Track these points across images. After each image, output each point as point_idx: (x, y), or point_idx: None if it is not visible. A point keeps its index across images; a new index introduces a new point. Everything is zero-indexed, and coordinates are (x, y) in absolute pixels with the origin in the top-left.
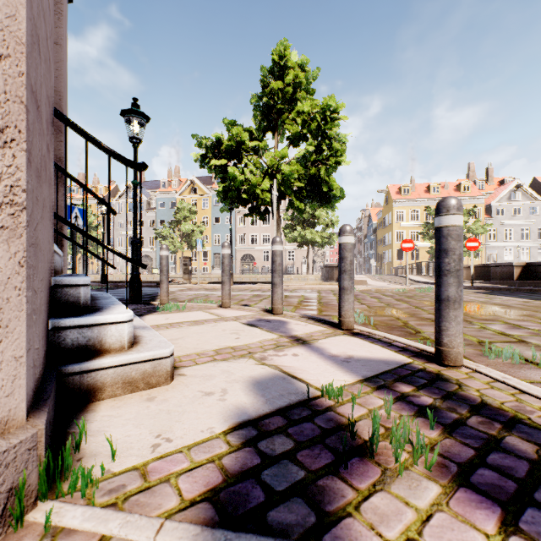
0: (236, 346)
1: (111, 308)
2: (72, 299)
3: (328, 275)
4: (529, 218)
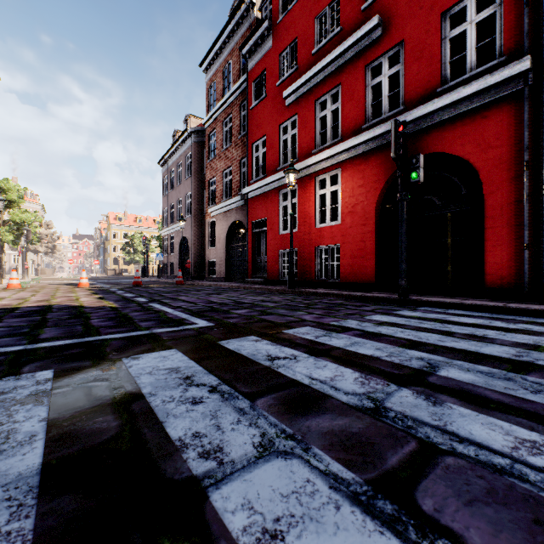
0: None
1: None
2: None
3: (37, 274)
4: None
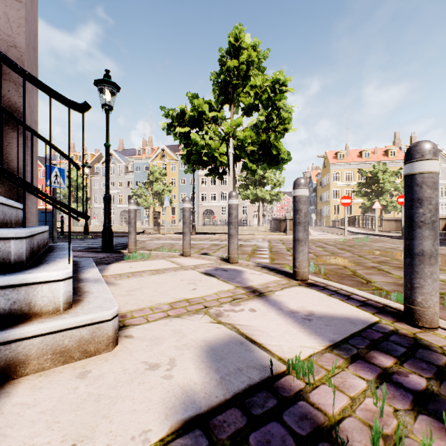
0: (192, 298)
1: (52, 263)
2: None
3: (276, 227)
4: None
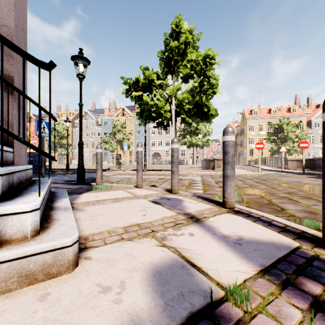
0: (142, 223)
1: (25, 196)
2: None
3: (206, 165)
4: None
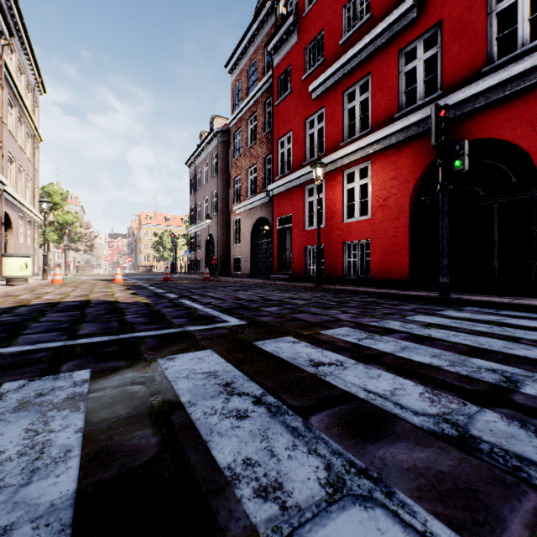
0: None
1: None
2: None
3: (78, 270)
4: None
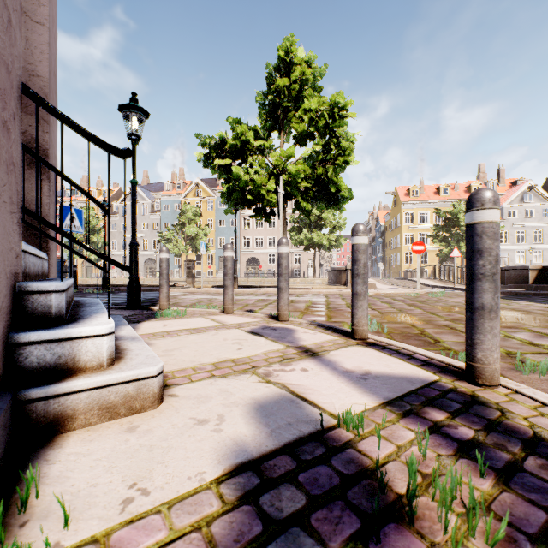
0: (237, 358)
1: (91, 318)
2: (41, 308)
3: (335, 279)
4: (542, 220)
